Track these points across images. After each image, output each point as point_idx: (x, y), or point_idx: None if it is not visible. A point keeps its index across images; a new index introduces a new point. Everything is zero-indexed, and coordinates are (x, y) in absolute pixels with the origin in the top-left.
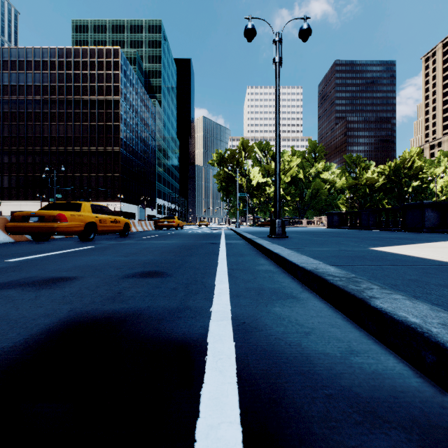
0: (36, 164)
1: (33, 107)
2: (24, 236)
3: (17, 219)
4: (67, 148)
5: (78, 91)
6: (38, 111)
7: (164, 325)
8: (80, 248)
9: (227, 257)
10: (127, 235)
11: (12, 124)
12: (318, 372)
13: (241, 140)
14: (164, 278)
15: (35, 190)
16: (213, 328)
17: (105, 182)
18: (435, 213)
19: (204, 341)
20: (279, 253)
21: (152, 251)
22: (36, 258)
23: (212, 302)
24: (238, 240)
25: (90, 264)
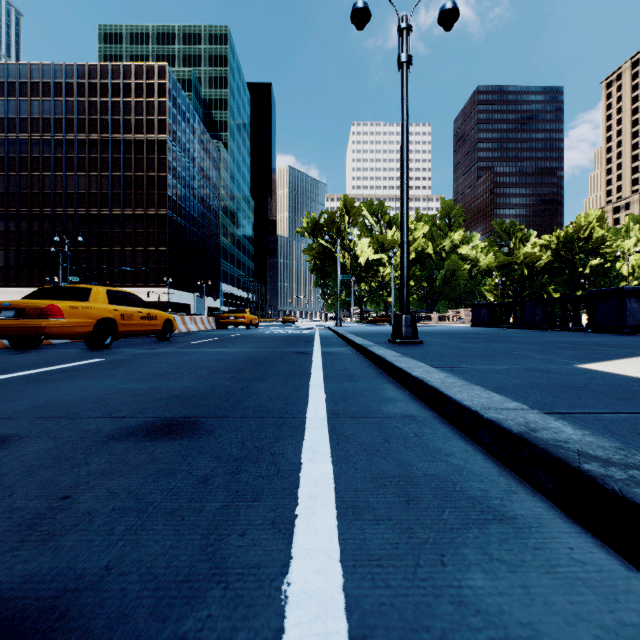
0: (44, 234)
1: (41, 150)
2: None
3: None
4: (90, 210)
5: (106, 127)
6: (47, 156)
7: None
8: (76, 363)
9: (326, 383)
10: (168, 338)
11: (9, 174)
12: None
13: (343, 198)
14: (194, 442)
15: (43, 270)
16: None
17: (145, 259)
18: None
19: None
20: (425, 379)
21: (196, 369)
22: None
23: (291, 539)
24: (341, 347)
25: (66, 401)
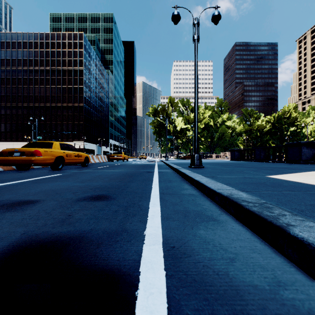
0: (24, 115)
1: (22, 75)
2: (10, 166)
3: (4, 154)
4: (46, 104)
5: (53, 63)
6: (25, 78)
7: (102, 250)
8: (49, 176)
9: (159, 183)
10: (86, 166)
11: (7, 86)
12: (251, 312)
13: (169, 98)
14: (109, 202)
15: (23, 133)
16: (145, 254)
17: (73, 128)
18: (309, 149)
19: (136, 269)
20: (199, 180)
21: (103, 178)
22: (14, 184)
23: (146, 224)
24: (167, 169)
25: (53, 189)
